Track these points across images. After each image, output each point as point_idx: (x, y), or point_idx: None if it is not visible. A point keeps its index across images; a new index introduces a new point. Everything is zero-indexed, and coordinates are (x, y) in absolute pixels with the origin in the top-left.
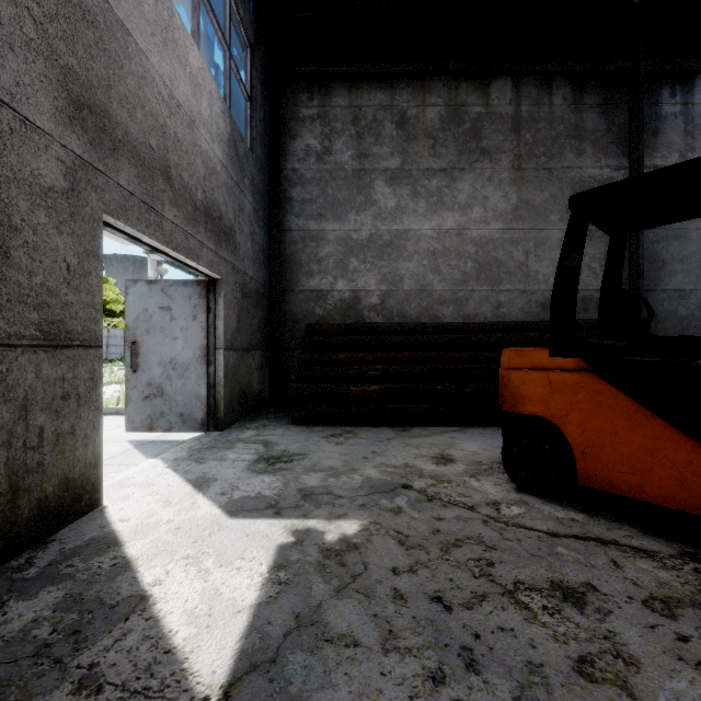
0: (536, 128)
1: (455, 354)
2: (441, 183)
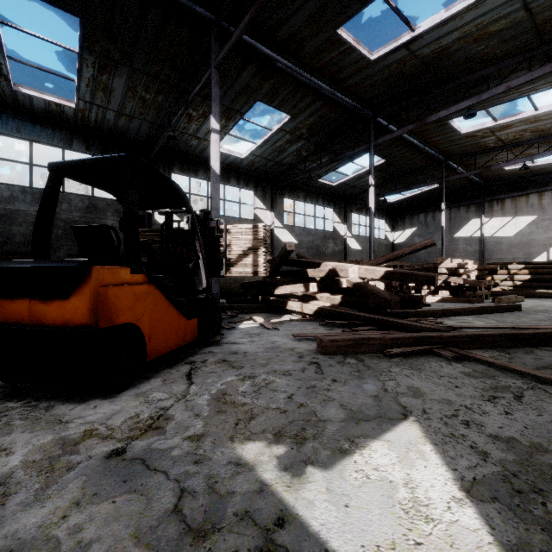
0: None
1: None
2: None
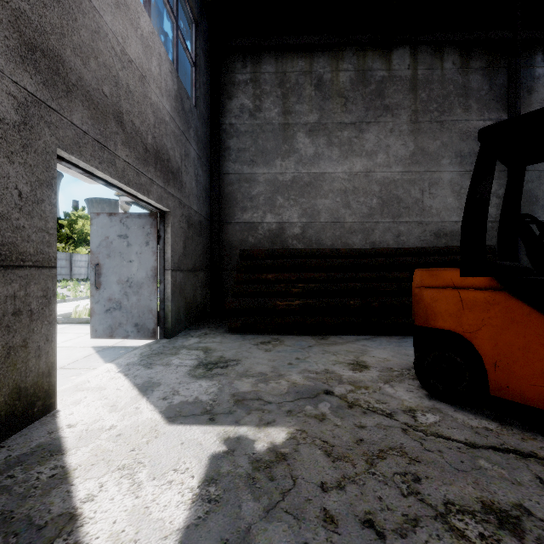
0: (430, 88)
1: (364, 274)
2: (352, 134)
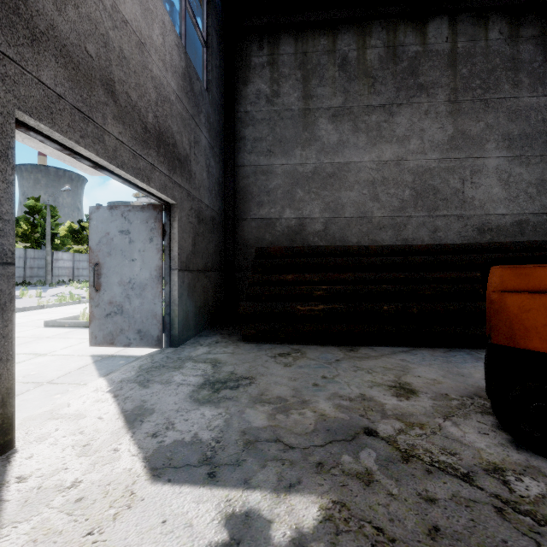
0: (472, 62)
1: (399, 275)
2: (380, 118)
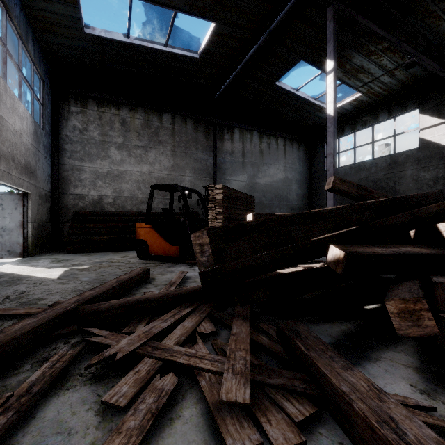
0: (181, 136)
1: None
2: (142, 152)
